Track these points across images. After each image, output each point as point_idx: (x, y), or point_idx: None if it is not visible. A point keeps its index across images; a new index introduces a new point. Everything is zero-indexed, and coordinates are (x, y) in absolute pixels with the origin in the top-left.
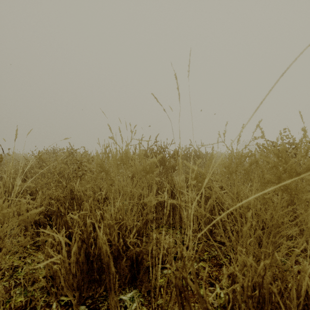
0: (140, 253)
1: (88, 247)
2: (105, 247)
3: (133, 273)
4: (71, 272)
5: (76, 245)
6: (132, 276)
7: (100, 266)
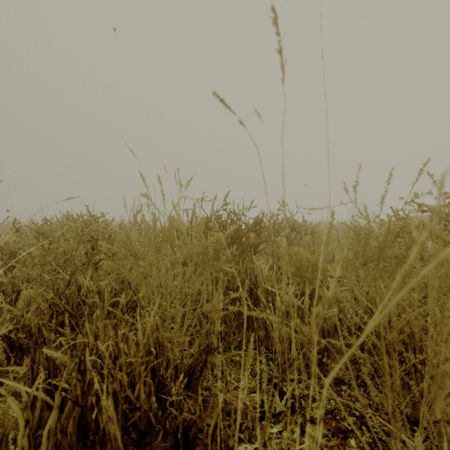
0: (192, 425)
1: (87, 414)
2: (112, 429)
3: None
4: None
5: (56, 416)
6: None
7: None
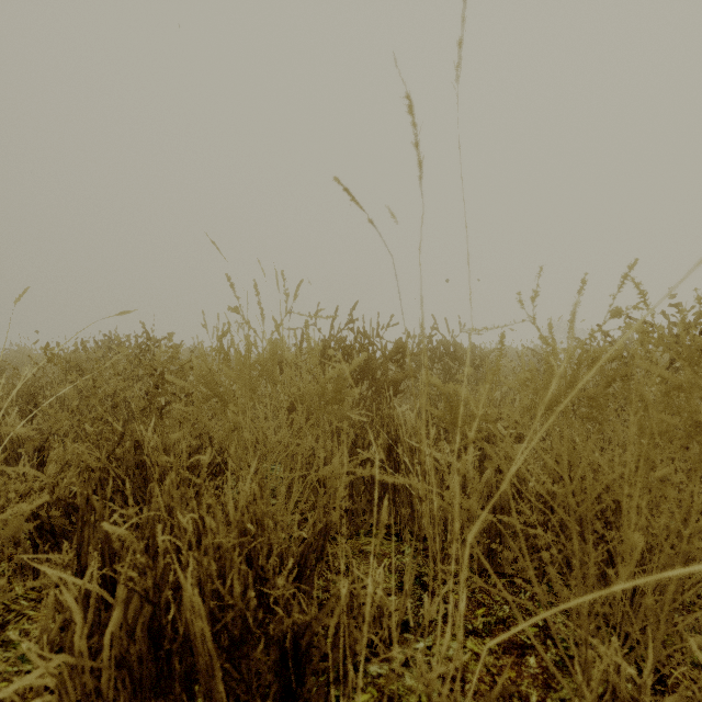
0: (305, 629)
1: (161, 614)
2: (200, 626)
3: (286, 682)
4: (104, 698)
5: (121, 613)
6: (283, 690)
7: (191, 667)
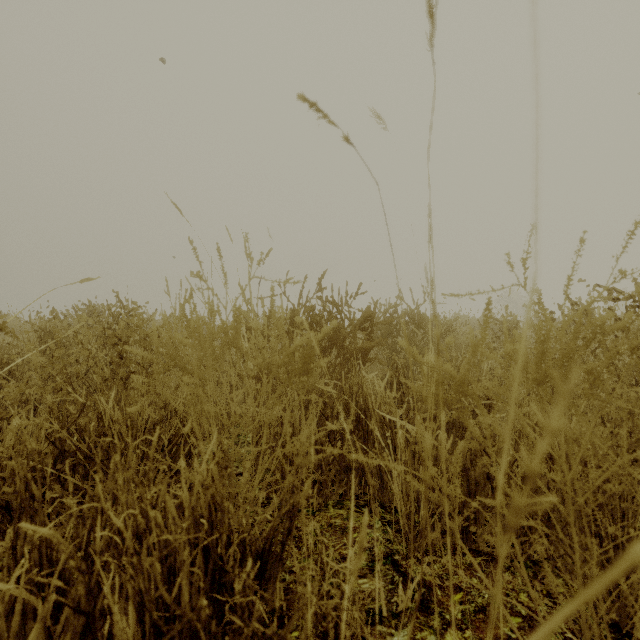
0: None
1: (96, 627)
2: None
3: None
4: None
5: (40, 635)
6: None
7: None
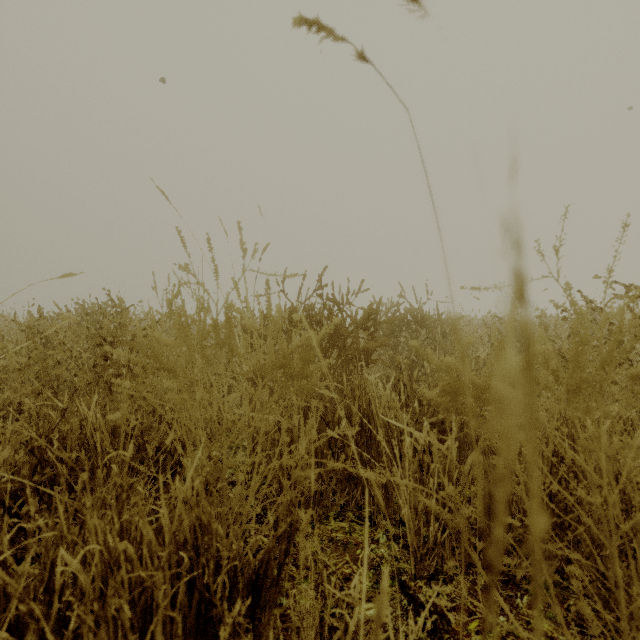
0: None
1: None
2: None
3: None
4: None
5: None
6: None
7: None
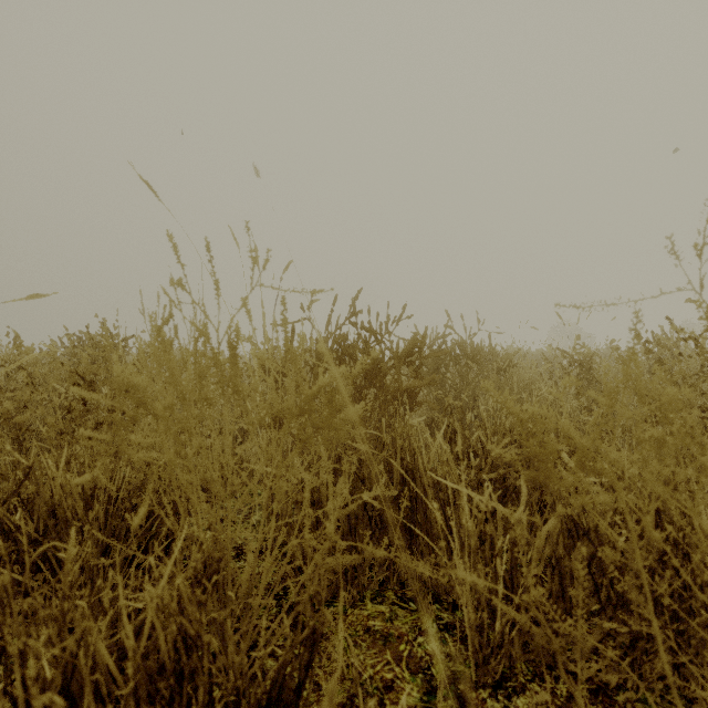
0: None
1: None
2: None
3: None
4: None
5: None
6: None
7: None
